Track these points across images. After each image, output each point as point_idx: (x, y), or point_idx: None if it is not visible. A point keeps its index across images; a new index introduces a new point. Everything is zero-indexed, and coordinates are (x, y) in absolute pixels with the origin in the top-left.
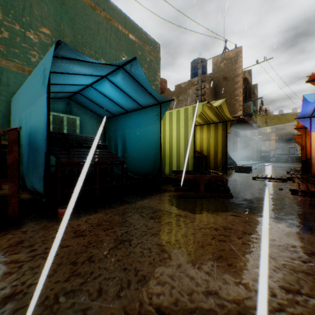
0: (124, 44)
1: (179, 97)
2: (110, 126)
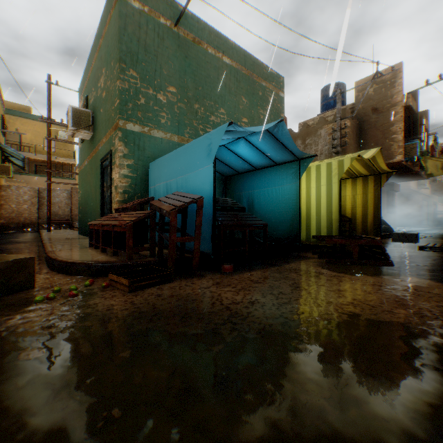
0: (243, 86)
1: (306, 140)
2: (233, 185)
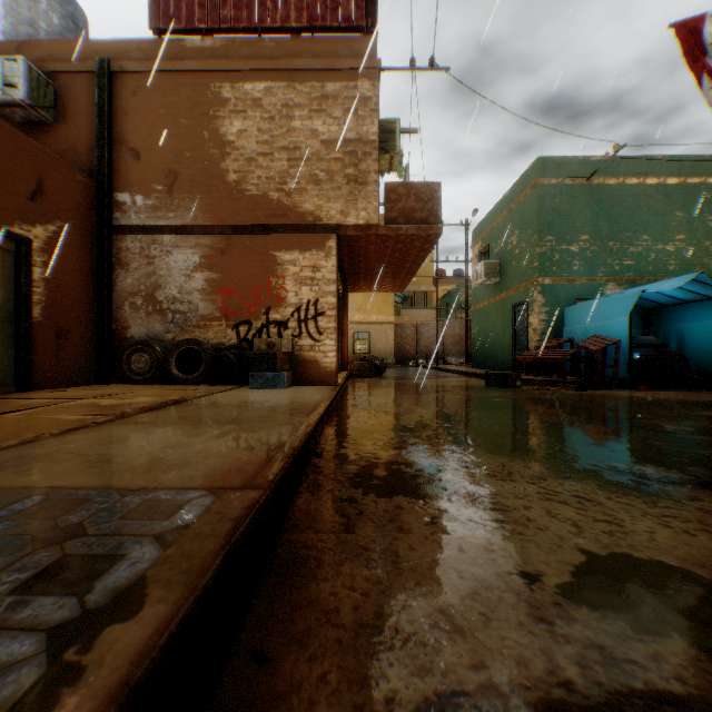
0: (675, 198)
1: None
2: (657, 318)
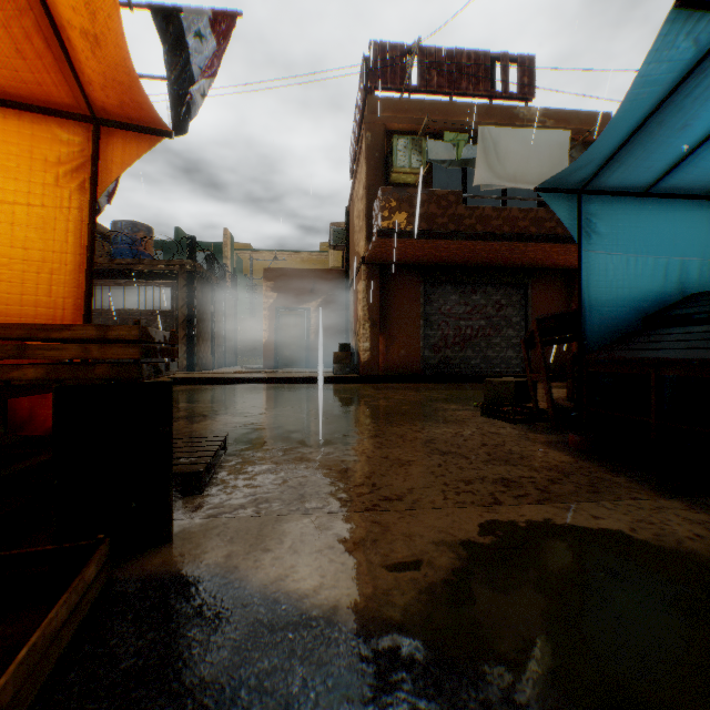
0: None
1: None
2: None
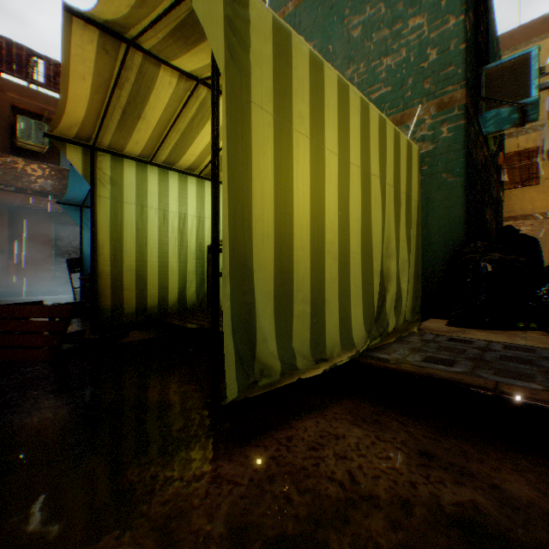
0: (308, 23)
1: None
2: None
